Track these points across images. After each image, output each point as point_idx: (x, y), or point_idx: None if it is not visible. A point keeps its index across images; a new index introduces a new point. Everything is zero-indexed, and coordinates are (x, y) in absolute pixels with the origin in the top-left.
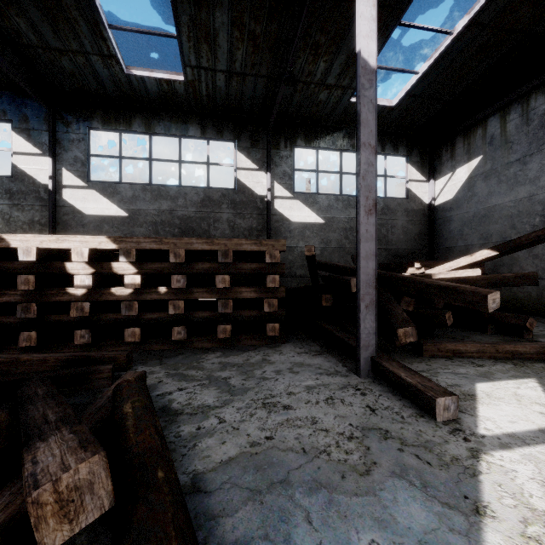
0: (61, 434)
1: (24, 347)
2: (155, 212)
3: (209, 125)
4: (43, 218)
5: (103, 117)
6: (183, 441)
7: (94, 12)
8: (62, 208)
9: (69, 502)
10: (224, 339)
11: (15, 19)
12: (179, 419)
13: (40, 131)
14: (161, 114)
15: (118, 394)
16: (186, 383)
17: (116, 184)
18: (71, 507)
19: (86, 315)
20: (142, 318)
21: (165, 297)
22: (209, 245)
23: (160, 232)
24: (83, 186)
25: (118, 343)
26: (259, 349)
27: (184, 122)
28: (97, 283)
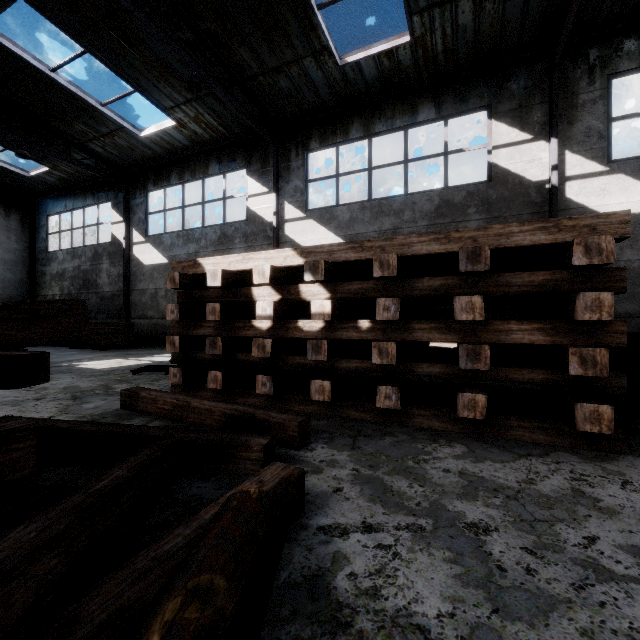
0: None
1: (215, 388)
2: (375, 234)
3: (448, 97)
4: None
5: (320, 134)
6: None
7: None
8: (284, 244)
9: None
10: (471, 419)
11: (239, 51)
12: None
13: (267, 169)
14: (382, 107)
15: (204, 534)
16: (383, 512)
17: (332, 208)
18: None
19: (267, 356)
20: (336, 366)
21: (368, 336)
22: (440, 244)
23: None
24: (301, 218)
25: (306, 400)
26: (555, 457)
27: (411, 106)
28: (282, 314)
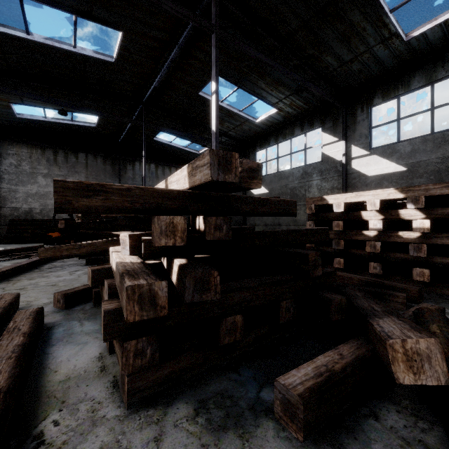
0: (391, 319)
1: (335, 268)
2: (437, 160)
3: None
4: (338, 184)
5: (382, 92)
6: None
7: (378, 10)
8: (351, 174)
9: (412, 360)
10: None
11: (325, 59)
12: None
13: (337, 125)
14: (445, 57)
15: (420, 316)
16: None
17: (394, 144)
18: (414, 364)
19: (377, 252)
20: (431, 260)
21: None
22: None
23: (444, 179)
24: (366, 155)
25: (405, 279)
26: None
27: None
28: (386, 227)
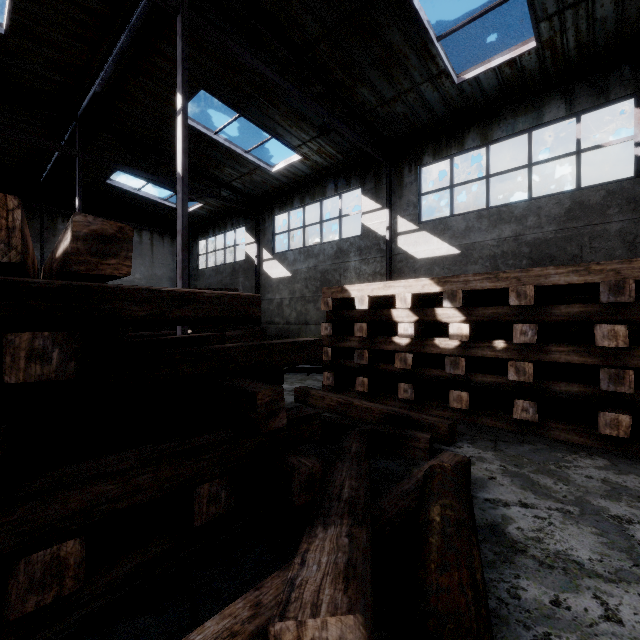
0: (339, 530)
1: (360, 391)
2: (493, 242)
3: (581, 91)
4: (382, 268)
5: (433, 148)
6: (523, 612)
7: (422, 34)
8: (397, 256)
9: None
10: (613, 437)
11: (361, 91)
12: (517, 561)
13: (380, 187)
14: (501, 112)
15: (428, 483)
16: (534, 497)
17: (446, 219)
18: None
19: (408, 368)
20: (471, 379)
21: (503, 355)
22: (579, 275)
23: (500, 267)
24: (414, 230)
25: (442, 406)
26: None
27: (536, 107)
28: (420, 333)
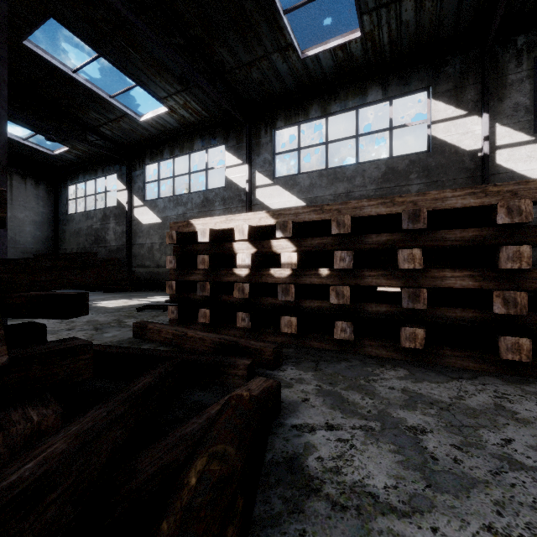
0: None
1: (204, 322)
2: (331, 197)
3: (393, 81)
4: None
5: (285, 115)
6: None
7: (271, 4)
8: (255, 206)
9: None
10: (412, 349)
11: (219, 50)
12: (308, 507)
13: (241, 145)
14: (337, 91)
15: (214, 421)
16: (341, 417)
17: (295, 176)
18: None
19: (246, 297)
20: (301, 305)
21: (327, 281)
22: (386, 207)
23: None
24: (269, 184)
25: (277, 332)
26: (481, 380)
27: (361, 89)
28: (257, 264)
